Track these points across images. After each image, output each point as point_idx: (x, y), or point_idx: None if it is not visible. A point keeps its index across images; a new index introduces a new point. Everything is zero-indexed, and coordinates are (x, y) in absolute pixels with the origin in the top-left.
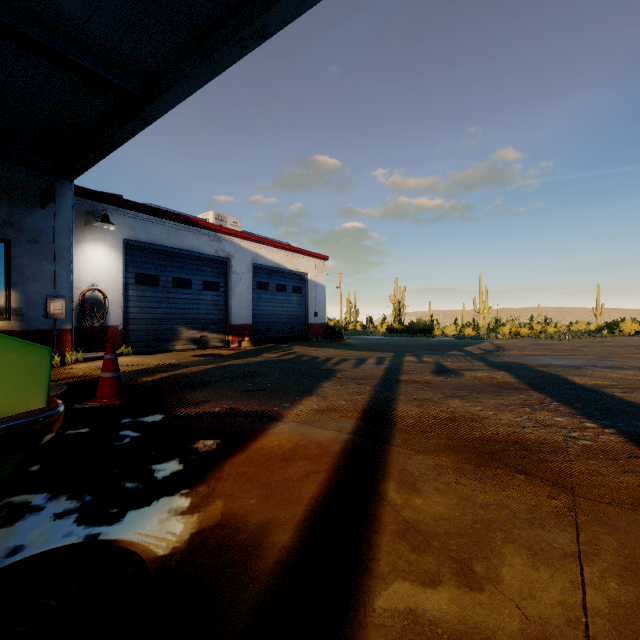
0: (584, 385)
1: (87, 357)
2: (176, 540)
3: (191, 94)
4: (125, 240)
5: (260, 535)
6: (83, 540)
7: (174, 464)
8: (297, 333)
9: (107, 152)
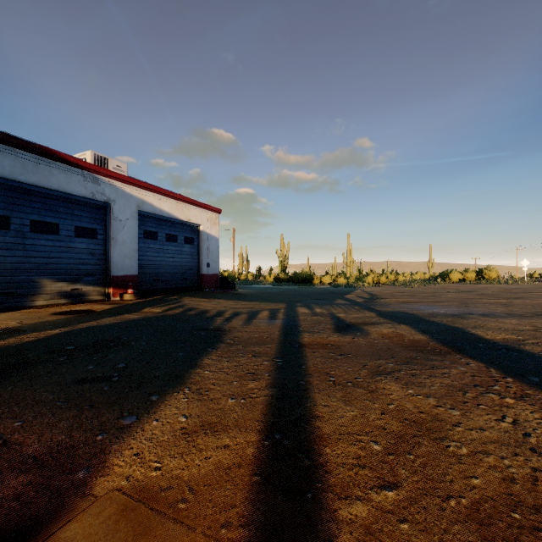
0: (496, 341)
1: None
2: None
3: None
4: None
5: None
6: None
7: None
8: (189, 284)
9: None
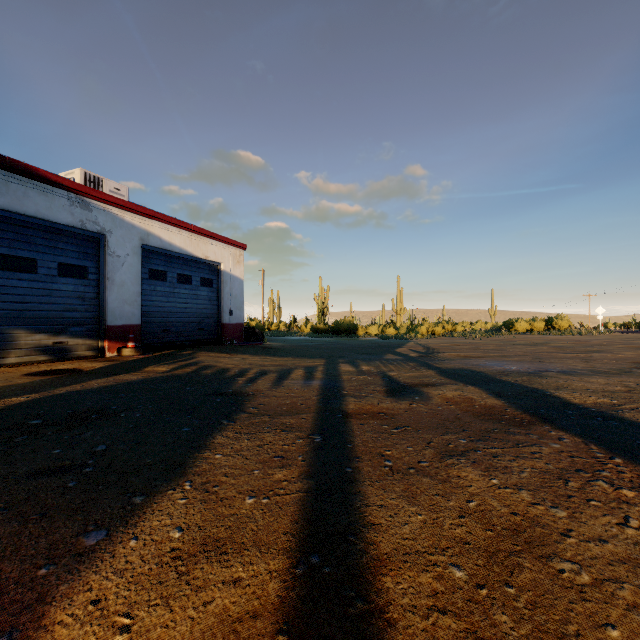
0: (587, 406)
1: None
2: None
3: None
4: None
5: None
6: None
7: None
8: (207, 335)
9: None
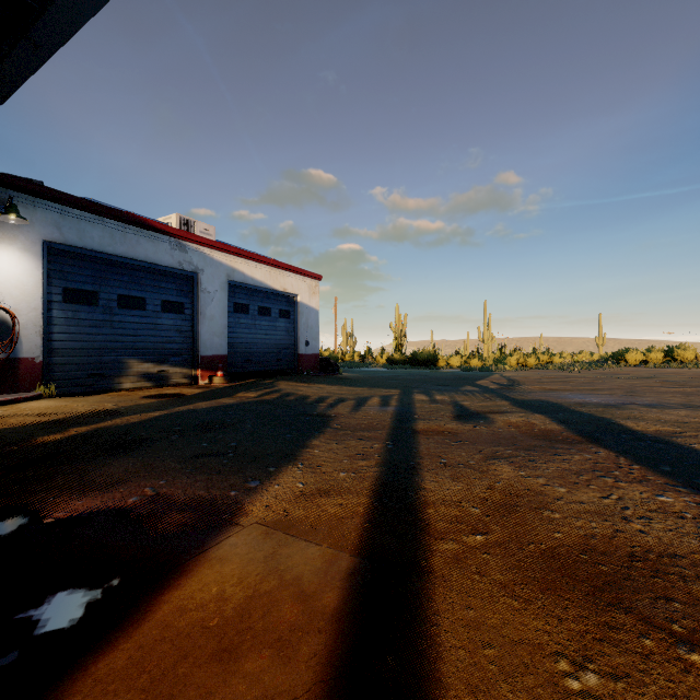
0: (645, 433)
1: None
2: None
3: (106, 0)
4: (47, 242)
5: None
6: None
7: None
8: (284, 366)
9: None
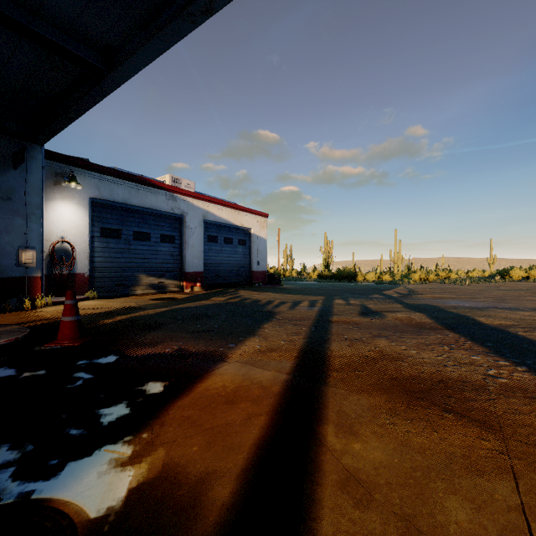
0: (490, 325)
1: (56, 301)
2: (112, 498)
3: (146, 66)
4: (91, 198)
5: (200, 490)
6: (14, 499)
7: (121, 408)
8: (242, 279)
9: (72, 119)
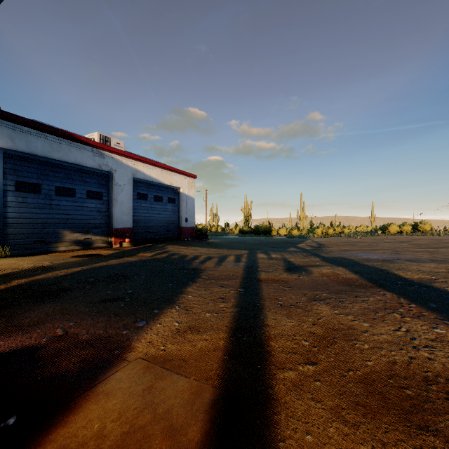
0: (412, 279)
1: None
2: None
3: None
4: (3, 149)
5: None
6: None
7: None
8: (171, 235)
9: None
